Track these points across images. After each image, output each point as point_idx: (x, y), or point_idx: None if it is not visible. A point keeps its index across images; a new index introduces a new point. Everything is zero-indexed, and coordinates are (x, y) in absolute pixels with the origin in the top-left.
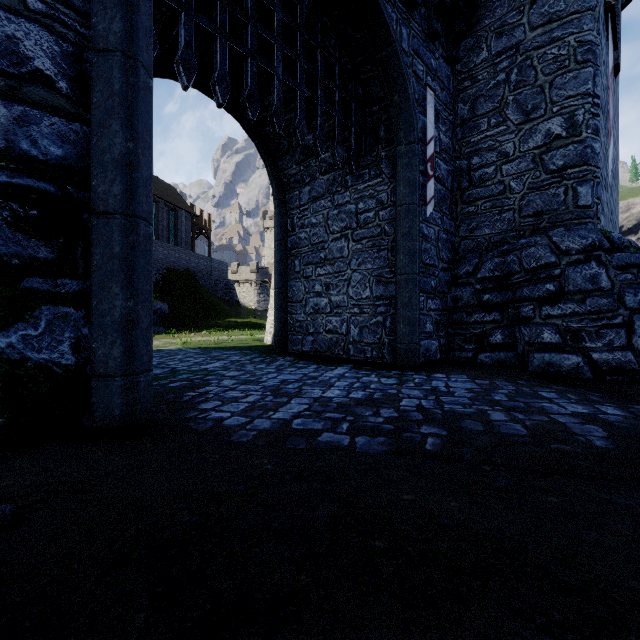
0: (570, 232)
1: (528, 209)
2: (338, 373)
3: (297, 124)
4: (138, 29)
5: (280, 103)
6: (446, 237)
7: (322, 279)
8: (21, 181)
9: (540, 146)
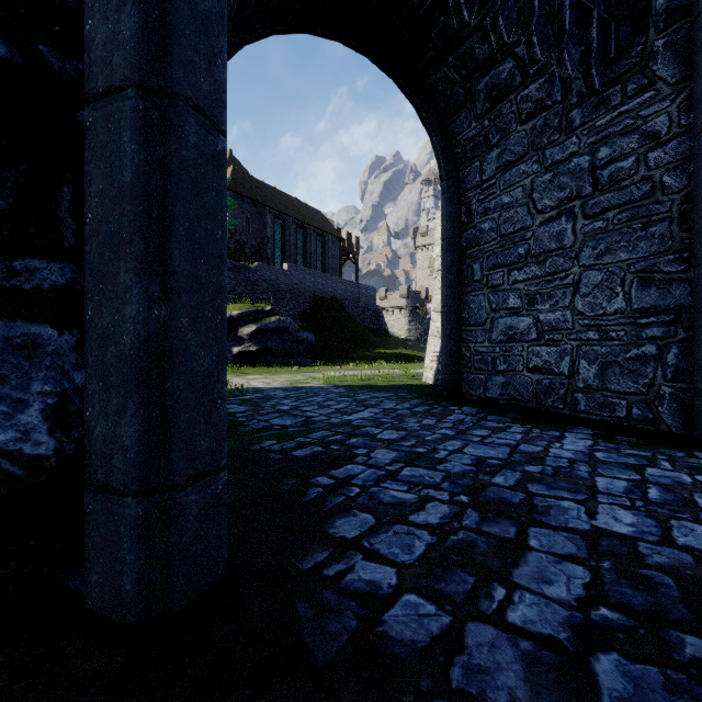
0: None
1: None
2: (577, 449)
3: (500, 5)
4: None
5: None
6: None
7: (521, 287)
8: None
9: None
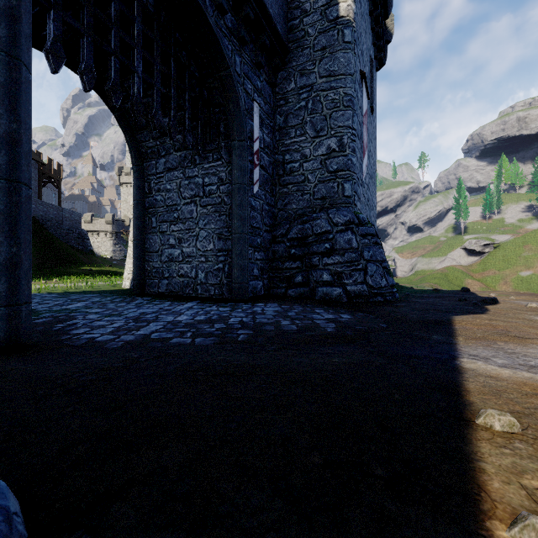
0: (339, 212)
1: (318, 194)
2: (188, 306)
3: (154, 113)
4: (21, 36)
5: (140, 95)
6: (268, 208)
7: (176, 234)
8: None
9: (325, 154)
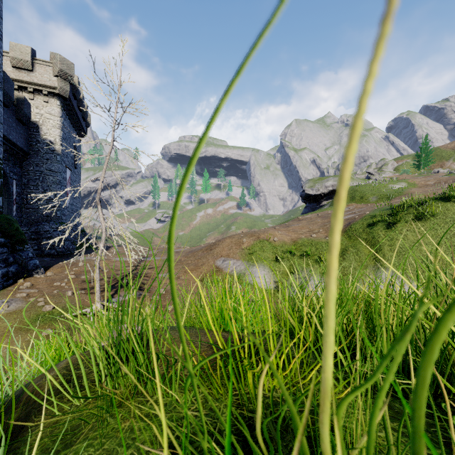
0: (54, 223)
1: (45, 214)
2: None
3: None
4: None
5: None
6: (19, 219)
7: None
8: None
9: (48, 199)
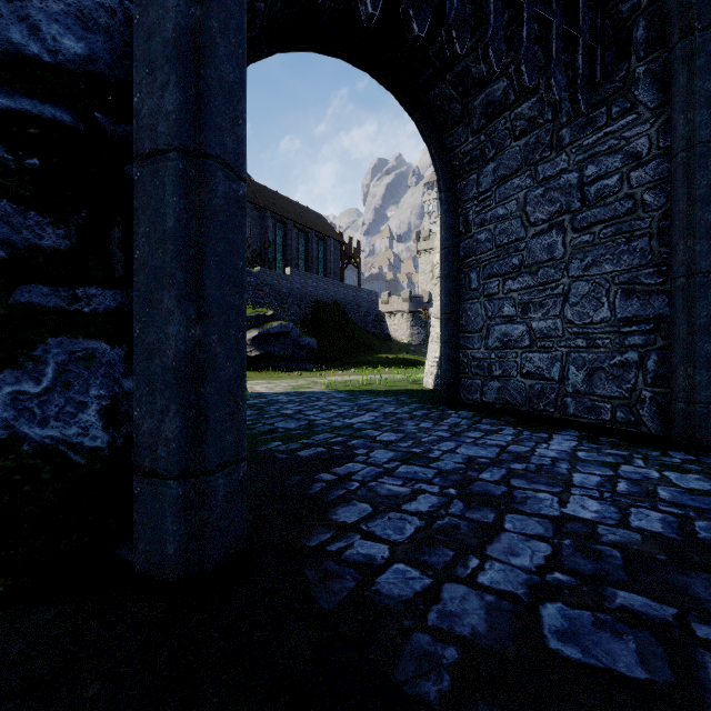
0: None
1: None
2: (562, 449)
3: (490, 38)
4: None
5: (462, 5)
6: None
7: (515, 296)
8: (10, 103)
9: None
